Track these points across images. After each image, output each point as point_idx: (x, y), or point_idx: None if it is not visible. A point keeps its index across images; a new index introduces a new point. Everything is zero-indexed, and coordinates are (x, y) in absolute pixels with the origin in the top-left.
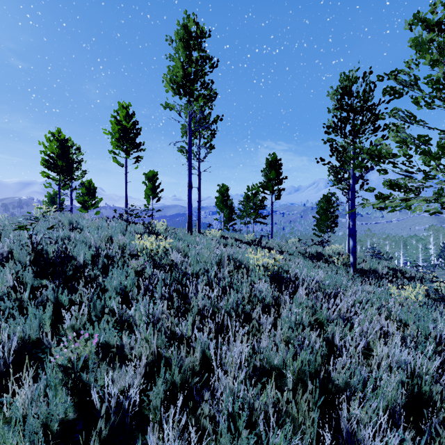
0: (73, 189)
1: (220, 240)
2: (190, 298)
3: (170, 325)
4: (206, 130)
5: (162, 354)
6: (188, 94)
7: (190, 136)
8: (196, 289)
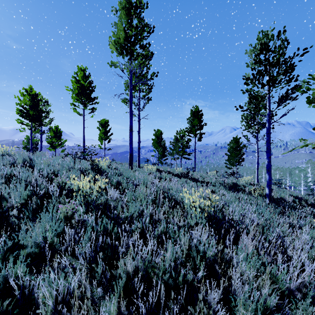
0: (42, 133)
1: (155, 174)
2: (121, 253)
3: None
4: (145, 85)
5: None
6: (129, 53)
7: (131, 89)
8: (128, 240)
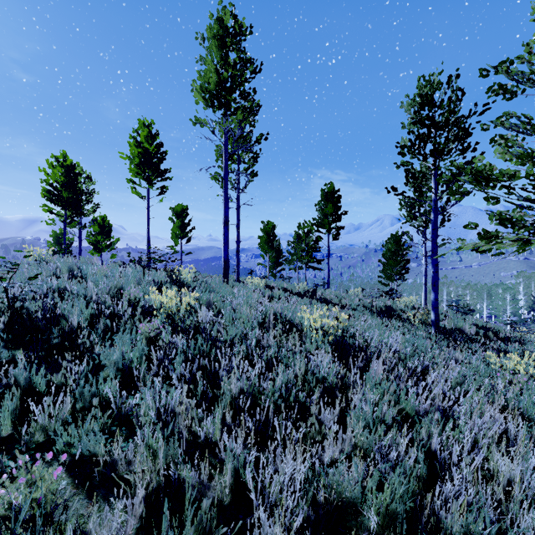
0: (82, 227)
1: (264, 292)
2: (222, 378)
3: (188, 424)
4: (247, 153)
5: (174, 474)
6: (223, 105)
7: (227, 160)
8: (230, 364)
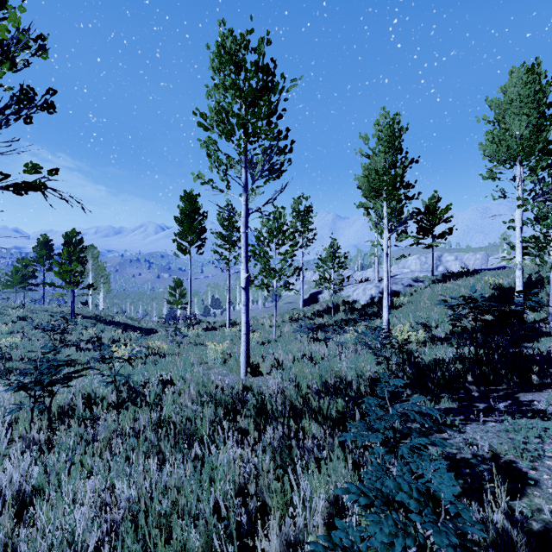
0: None
1: None
2: None
3: None
4: None
5: None
6: None
7: None
8: None
